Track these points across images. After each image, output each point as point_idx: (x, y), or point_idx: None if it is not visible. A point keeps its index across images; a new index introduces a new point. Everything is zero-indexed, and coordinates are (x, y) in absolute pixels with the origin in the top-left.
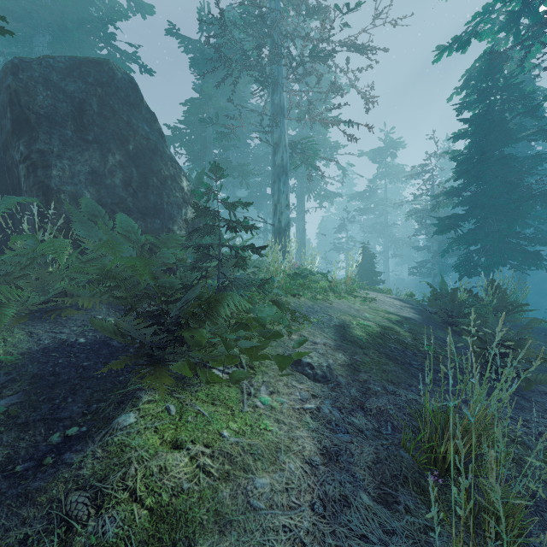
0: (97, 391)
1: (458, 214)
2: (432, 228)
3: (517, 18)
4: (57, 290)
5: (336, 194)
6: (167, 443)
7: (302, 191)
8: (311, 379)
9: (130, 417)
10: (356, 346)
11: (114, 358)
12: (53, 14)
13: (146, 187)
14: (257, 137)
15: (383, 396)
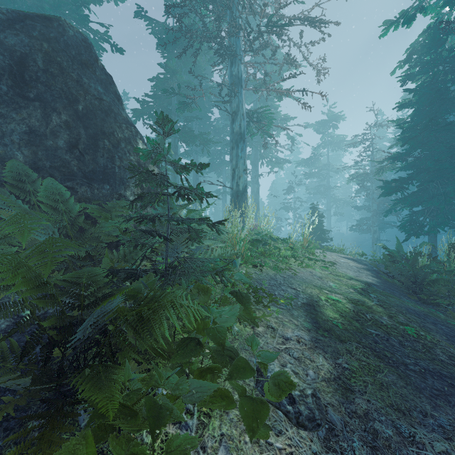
0: None
1: (404, 178)
2: (372, 190)
3: None
4: None
5: (285, 160)
6: None
7: (256, 158)
8: (292, 422)
9: None
10: (335, 338)
11: None
12: None
13: (95, 150)
14: (217, 105)
15: (401, 451)
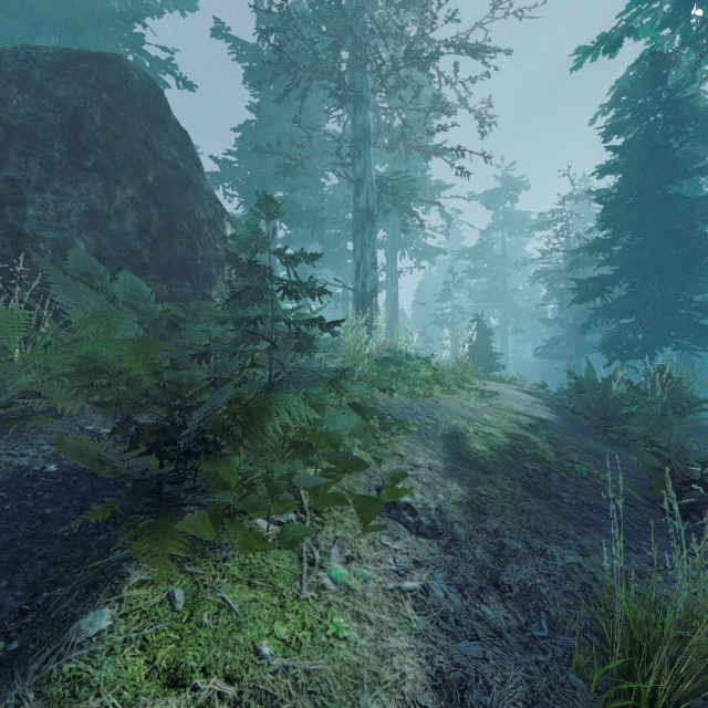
0: (57, 563)
1: (606, 276)
2: (567, 295)
3: (687, 8)
4: (17, 388)
5: (438, 250)
6: (159, 673)
7: (393, 247)
8: (412, 531)
9: (102, 617)
10: (477, 469)
11: (97, 499)
12: (61, 10)
13: (171, 235)
14: (333, 170)
15: (527, 559)
